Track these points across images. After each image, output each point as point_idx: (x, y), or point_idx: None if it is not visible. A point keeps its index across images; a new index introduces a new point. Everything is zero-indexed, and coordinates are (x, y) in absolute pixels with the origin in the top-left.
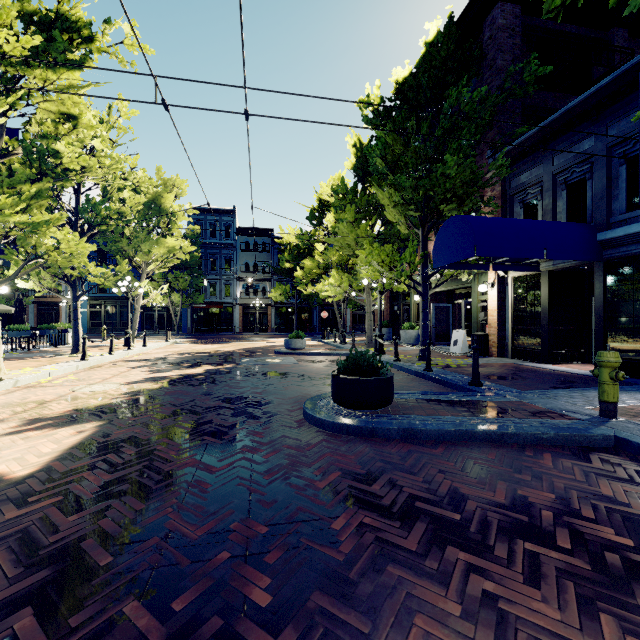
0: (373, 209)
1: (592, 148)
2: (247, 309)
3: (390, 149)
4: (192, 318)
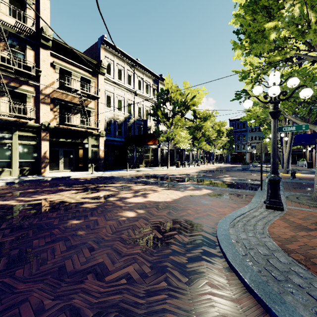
0: None
1: None
2: (251, 154)
3: None
4: (230, 157)
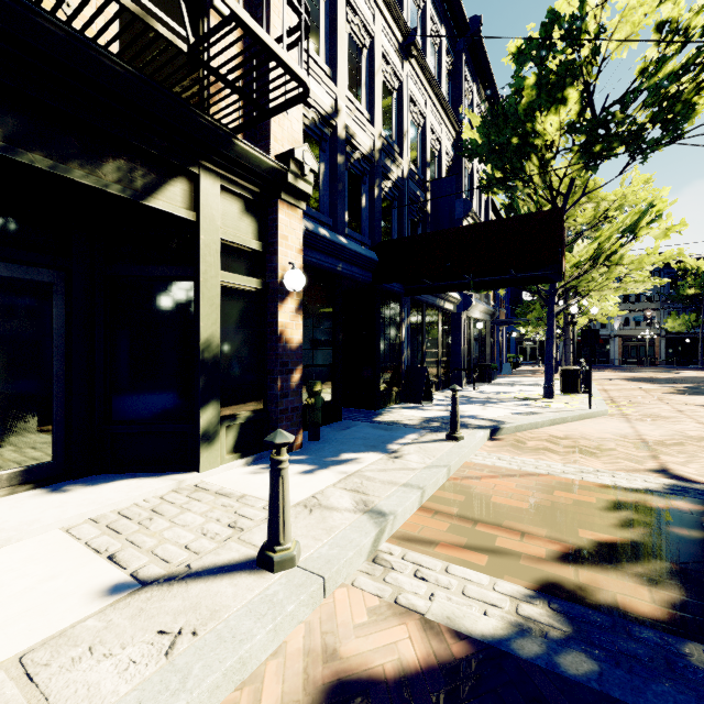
0: None
1: None
2: (627, 341)
3: None
4: None
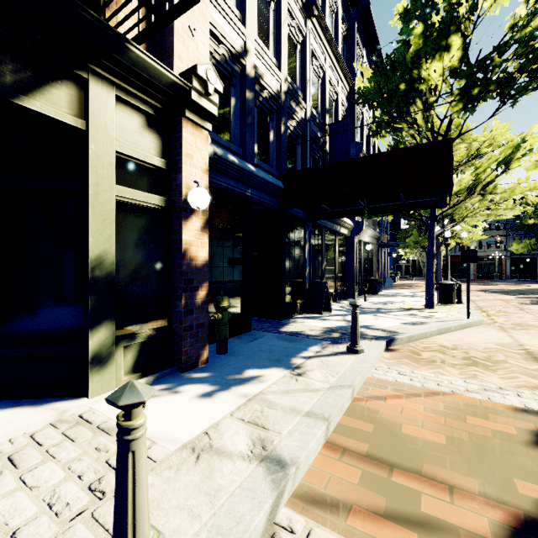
0: None
1: None
2: (480, 260)
3: None
4: None
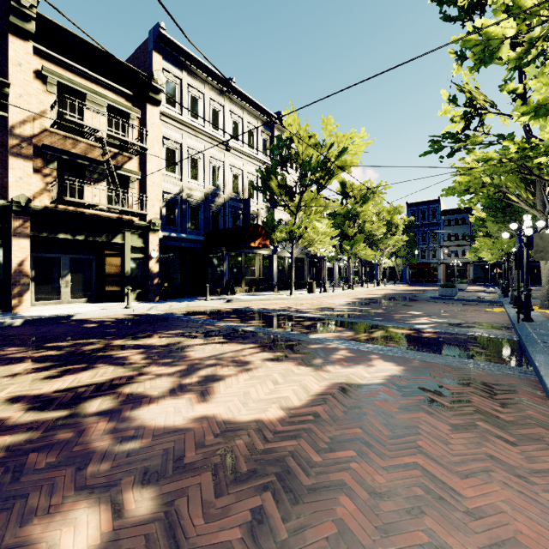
0: None
1: None
2: (449, 267)
3: None
4: (409, 273)
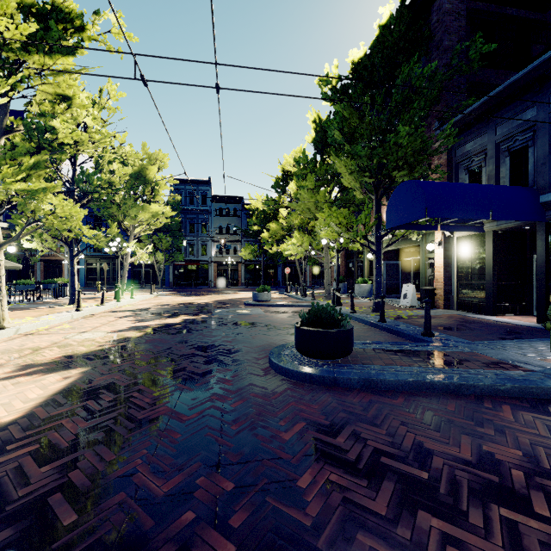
0: (331, 177)
1: (534, 117)
2: (220, 266)
3: (347, 122)
4: (173, 274)
